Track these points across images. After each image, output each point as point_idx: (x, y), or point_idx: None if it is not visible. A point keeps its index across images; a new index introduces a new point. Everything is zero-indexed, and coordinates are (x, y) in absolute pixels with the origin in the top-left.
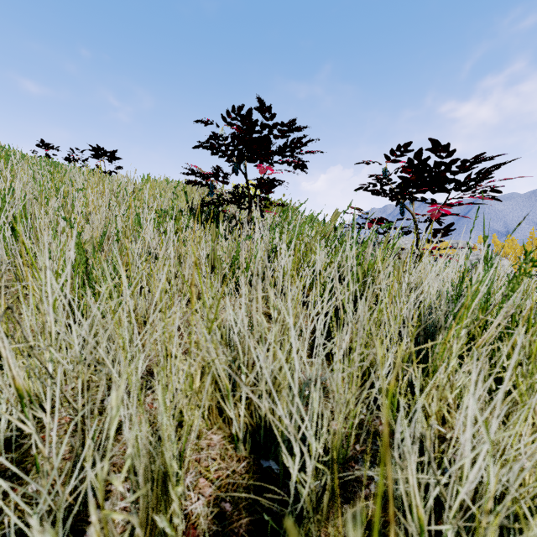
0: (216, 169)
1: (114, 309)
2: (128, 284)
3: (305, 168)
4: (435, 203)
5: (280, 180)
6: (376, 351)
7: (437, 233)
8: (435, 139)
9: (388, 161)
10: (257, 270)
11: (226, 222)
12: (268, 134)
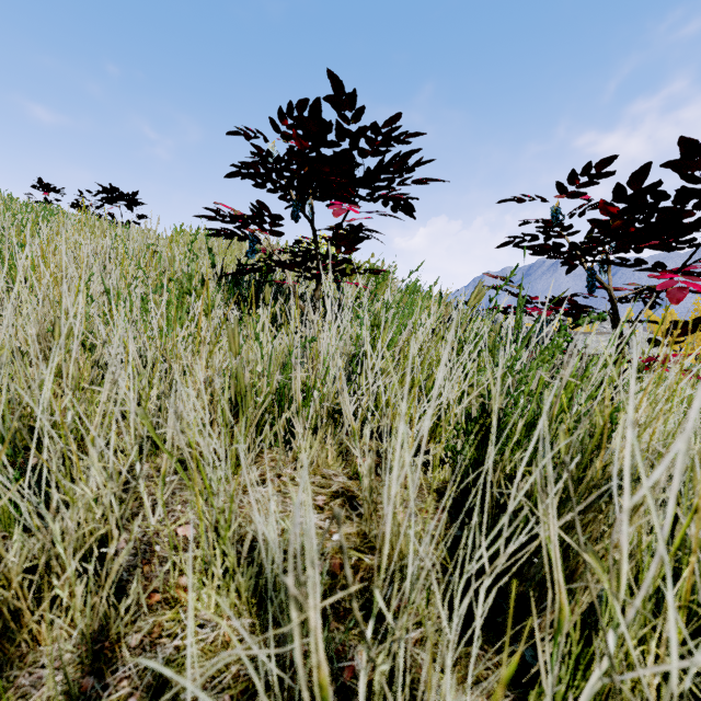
0: (259, 210)
1: (3, 510)
2: (72, 430)
3: (411, 210)
4: (666, 270)
5: (370, 230)
6: (642, 686)
7: (674, 329)
8: (694, 140)
9: (558, 196)
10: (326, 405)
11: (279, 300)
12: (348, 149)
